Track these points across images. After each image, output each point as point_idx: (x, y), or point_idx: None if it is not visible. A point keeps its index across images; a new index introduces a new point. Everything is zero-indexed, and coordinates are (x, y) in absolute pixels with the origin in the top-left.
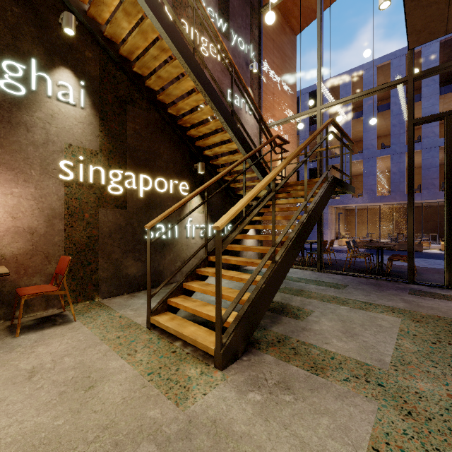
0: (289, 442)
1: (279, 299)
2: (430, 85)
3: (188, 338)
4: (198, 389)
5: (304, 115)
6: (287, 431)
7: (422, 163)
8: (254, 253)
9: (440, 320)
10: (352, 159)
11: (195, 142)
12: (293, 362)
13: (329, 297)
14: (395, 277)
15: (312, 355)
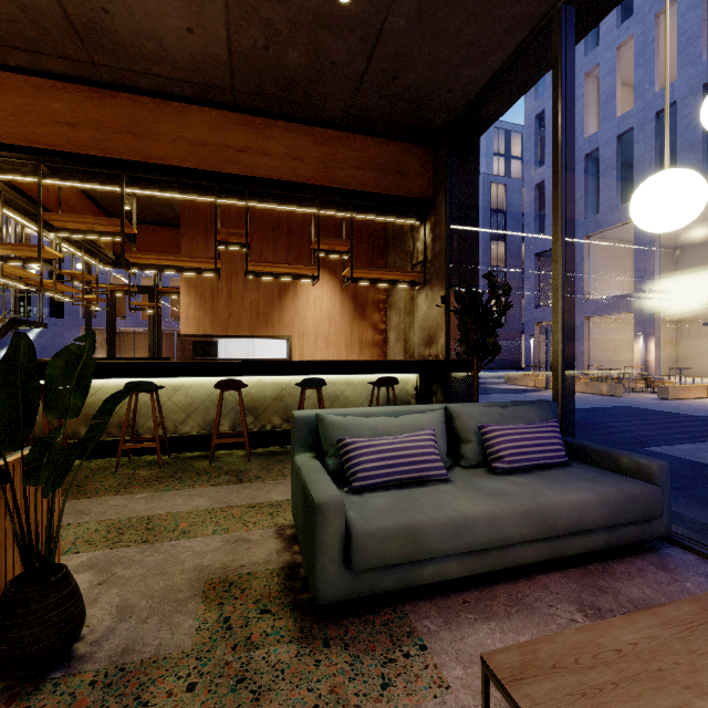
0: None
1: None
2: None
3: None
4: None
5: None
6: None
7: None
8: None
9: None
10: (113, 271)
11: None
12: None
13: None
14: None
15: None
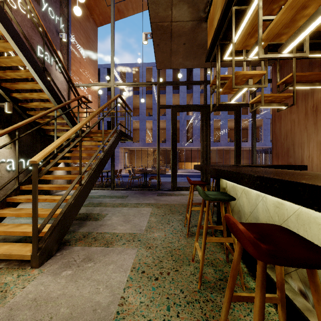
0: (91, 285)
1: (84, 211)
2: (169, 87)
3: (1, 255)
4: (16, 287)
5: (103, 86)
6: (89, 280)
7: (166, 127)
8: (64, 182)
9: (167, 205)
10: (133, 119)
11: (1, 82)
12: (94, 245)
13: (117, 204)
14: (152, 188)
15: (106, 238)
